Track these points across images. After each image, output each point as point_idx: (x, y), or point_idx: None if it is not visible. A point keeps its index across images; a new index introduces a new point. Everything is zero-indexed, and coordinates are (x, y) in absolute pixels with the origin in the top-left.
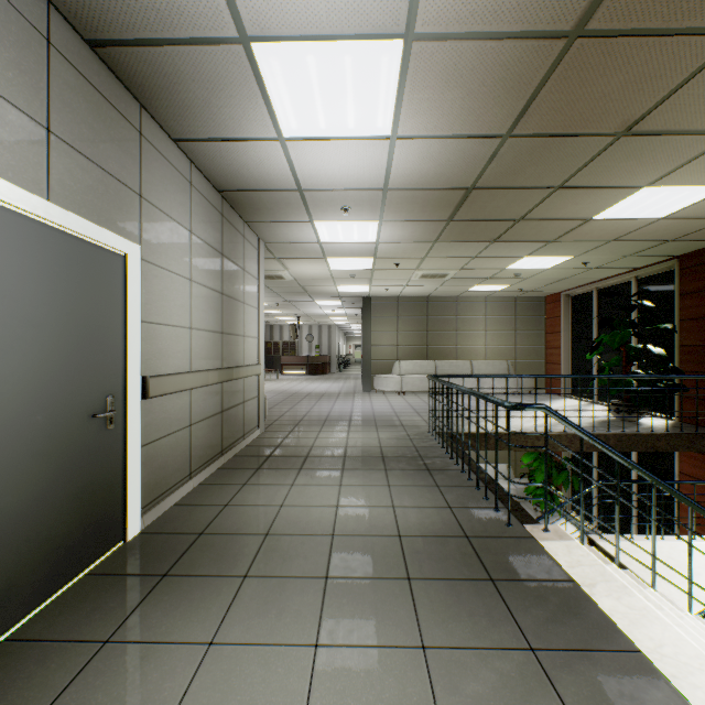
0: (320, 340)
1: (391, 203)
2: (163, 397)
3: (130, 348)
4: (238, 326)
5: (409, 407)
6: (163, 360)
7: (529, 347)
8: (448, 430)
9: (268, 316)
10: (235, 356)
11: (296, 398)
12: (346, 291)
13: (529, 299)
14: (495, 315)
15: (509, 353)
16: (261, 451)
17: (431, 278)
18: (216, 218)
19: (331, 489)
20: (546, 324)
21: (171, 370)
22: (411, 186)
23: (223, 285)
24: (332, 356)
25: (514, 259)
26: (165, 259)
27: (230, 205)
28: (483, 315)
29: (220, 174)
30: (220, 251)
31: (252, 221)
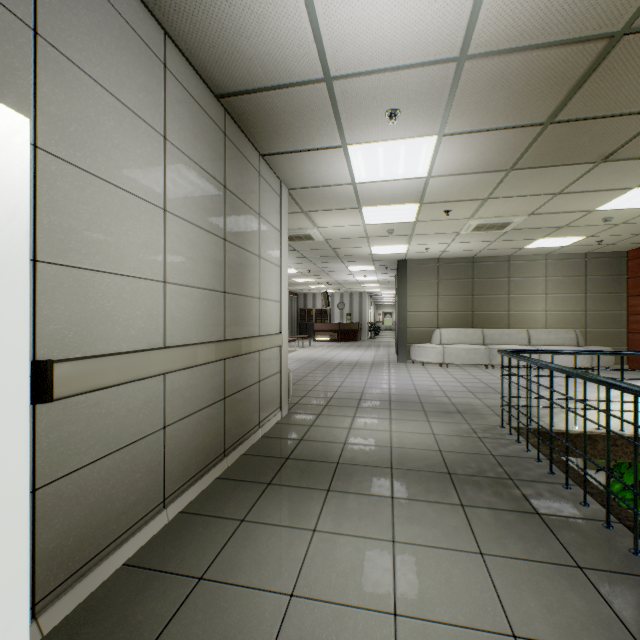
0: (350, 308)
1: (464, 92)
2: (100, 391)
3: None
4: (250, 285)
5: (458, 383)
6: (100, 331)
7: (604, 313)
8: (529, 424)
9: (301, 285)
10: (245, 323)
11: (327, 367)
12: (380, 253)
13: (604, 255)
14: (558, 276)
15: (577, 320)
16: (278, 447)
17: (486, 229)
18: (214, 135)
19: (377, 552)
20: (629, 285)
21: (120, 347)
22: (508, 44)
23: (225, 229)
24: (362, 323)
25: (617, 193)
26: (106, 164)
27: (238, 125)
28: (542, 276)
29: (211, 57)
30: (222, 182)
31: (269, 154)
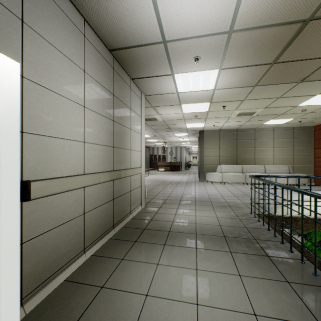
0: (176, 154)
1: (232, 48)
2: (53, 195)
3: (3, 155)
4: (126, 143)
5: (229, 192)
6: (53, 166)
7: (302, 157)
8: (264, 212)
9: (151, 143)
10: (123, 162)
11: (164, 184)
12: (190, 127)
13: (302, 128)
14: (279, 138)
15: (289, 160)
16: (140, 223)
17: (243, 115)
18: (108, 69)
19: (189, 274)
20: (315, 143)
21: (62, 174)
22: (253, 24)
23: (114, 115)
24: (182, 162)
25: (308, 97)
26: (56, 85)
27: (120, 64)
28: (271, 138)
29: (107, 31)
30: (112, 92)
31: (135, 78)
